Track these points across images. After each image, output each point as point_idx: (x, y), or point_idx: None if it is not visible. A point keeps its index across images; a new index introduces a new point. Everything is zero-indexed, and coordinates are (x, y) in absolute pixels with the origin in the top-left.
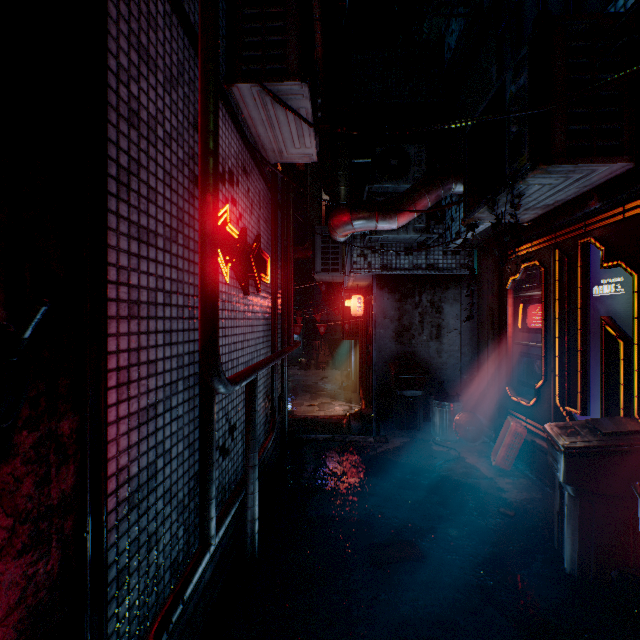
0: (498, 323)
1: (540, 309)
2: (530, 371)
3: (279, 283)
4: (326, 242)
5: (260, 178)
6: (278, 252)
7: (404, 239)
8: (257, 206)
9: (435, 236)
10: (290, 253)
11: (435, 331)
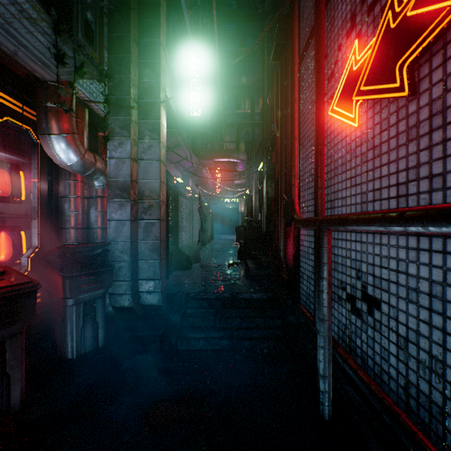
0: None
1: None
2: None
3: None
4: None
5: None
6: None
7: None
8: None
9: None
10: None
11: None
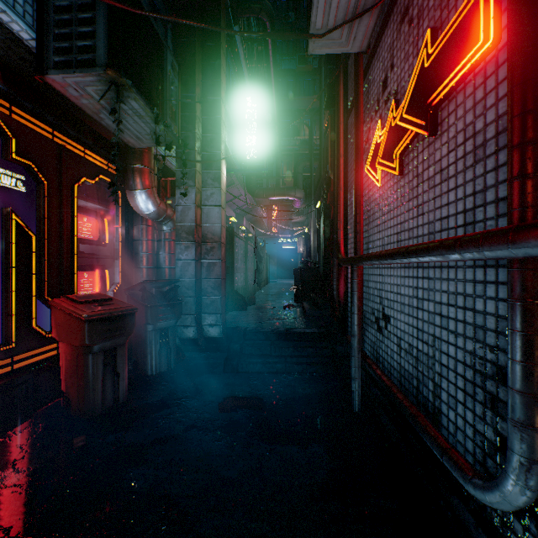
0: None
1: None
2: None
3: None
4: None
5: None
6: None
7: None
8: None
9: None
10: None
11: None
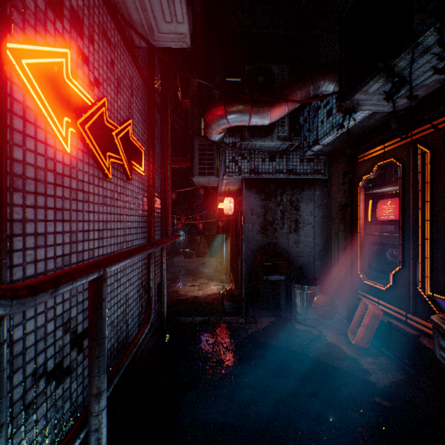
0: (350, 217)
1: (391, 203)
2: (381, 258)
3: (159, 180)
4: (203, 150)
5: (132, 64)
6: (157, 151)
7: (269, 147)
8: (127, 90)
9: (295, 144)
10: (168, 150)
11: (293, 225)
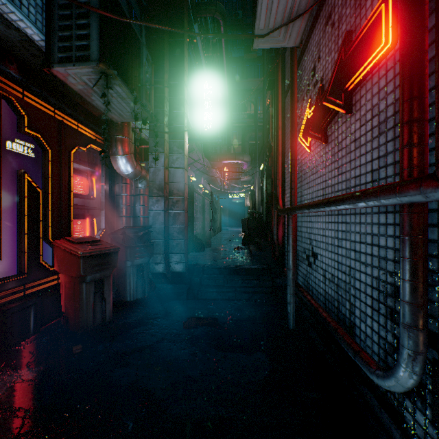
0: None
1: None
2: None
3: None
4: None
5: None
6: None
7: None
8: None
9: None
10: None
11: None
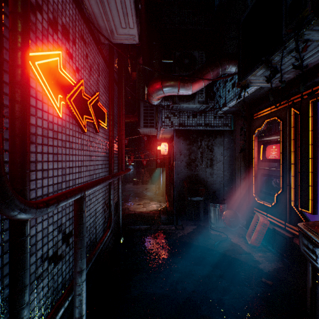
0: (248, 156)
1: (276, 147)
2: (269, 185)
3: (116, 131)
4: (146, 110)
5: (99, 54)
6: (115, 111)
7: (192, 108)
8: (96, 72)
9: (210, 106)
10: (122, 111)
11: (209, 162)
